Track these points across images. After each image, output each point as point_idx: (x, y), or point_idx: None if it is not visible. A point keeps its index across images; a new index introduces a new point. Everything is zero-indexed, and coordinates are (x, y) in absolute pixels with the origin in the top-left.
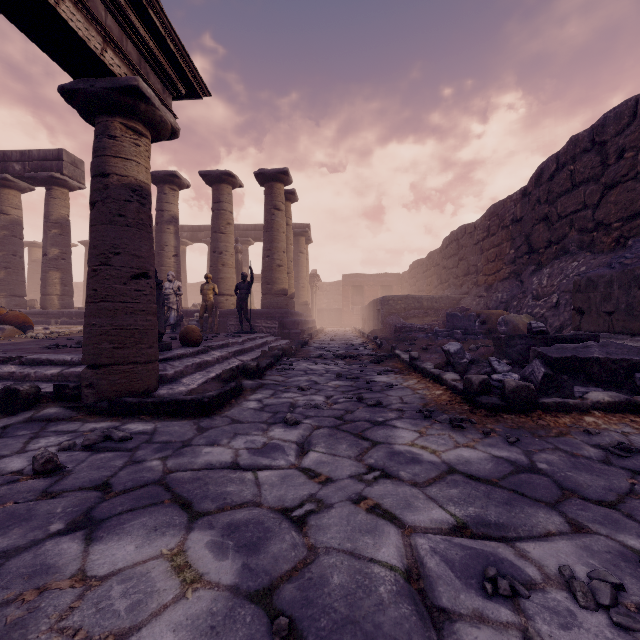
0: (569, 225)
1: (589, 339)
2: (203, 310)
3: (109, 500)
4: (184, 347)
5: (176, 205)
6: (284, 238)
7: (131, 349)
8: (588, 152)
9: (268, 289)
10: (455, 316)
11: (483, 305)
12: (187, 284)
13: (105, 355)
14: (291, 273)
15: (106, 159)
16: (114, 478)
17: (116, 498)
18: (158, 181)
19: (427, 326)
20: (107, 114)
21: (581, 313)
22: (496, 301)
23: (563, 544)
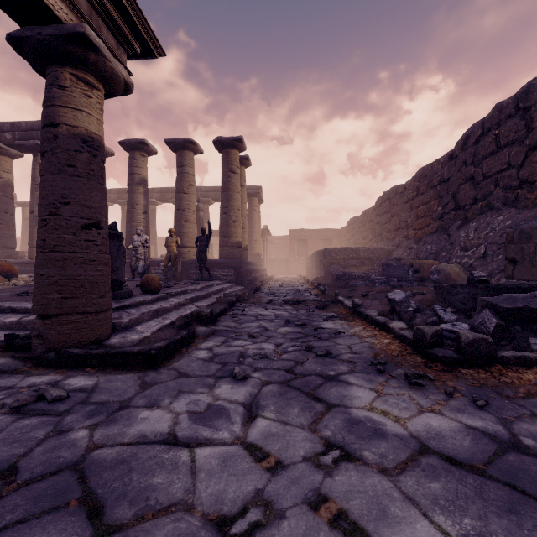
0: (494, 184)
1: (531, 288)
2: (167, 260)
3: (2, 499)
4: (144, 294)
5: (145, 169)
6: (239, 197)
7: (81, 299)
8: (512, 117)
9: (225, 242)
10: (390, 265)
11: (414, 256)
12: (158, 238)
13: (53, 305)
14: (245, 228)
15: (55, 109)
16: (25, 458)
17: (12, 496)
18: (129, 148)
19: (364, 274)
20: (57, 64)
21: (513, 263)
22: (426, 252)
23: None
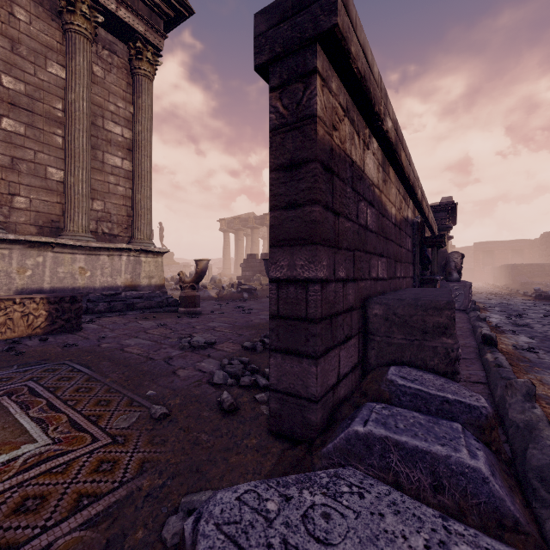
0: None
1: None
2: None
3: None
4: None
5: None
6: None
7: None
8: None
9: None
10: None
11: None
12: None
13: None
14: None
15: None
16: None
17: None
18: None
19: (544, 282)
20: None
21: None
22: None
23: (534, 304)
